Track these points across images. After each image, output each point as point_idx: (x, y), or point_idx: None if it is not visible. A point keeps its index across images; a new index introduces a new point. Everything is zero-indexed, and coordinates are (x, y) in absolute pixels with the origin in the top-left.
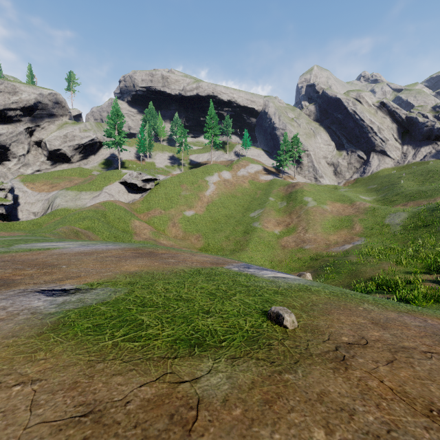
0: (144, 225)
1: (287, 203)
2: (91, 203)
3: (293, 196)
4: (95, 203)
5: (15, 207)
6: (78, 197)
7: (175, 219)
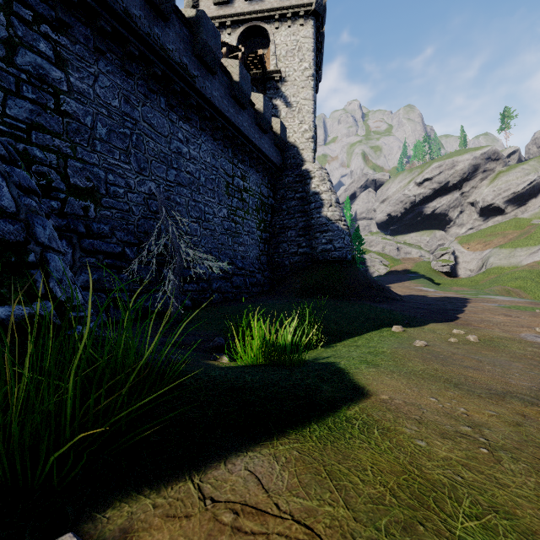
0: None
1: None
2: (526, 260)
3: None
4: (531, 260)
5: (455, 265)
6: (511, 255)
7: None
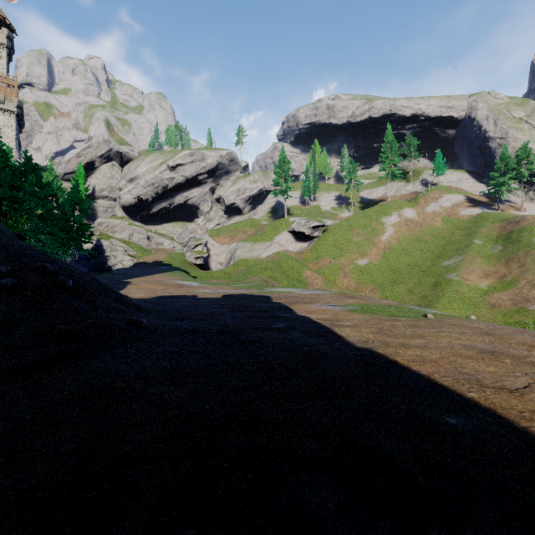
0: (315, 275)
1: (504, 246)
2: (264, 253)
3: (515, 237)
4: (267, 253)
5: (207, 258)
6: (253, 248)
7: (346, 269)
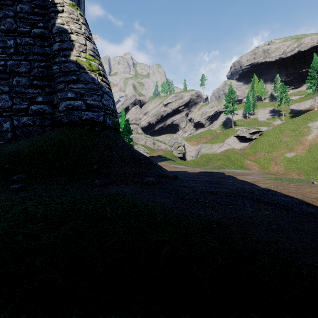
0: (253, 163)
1: None
2: (218, 150)
3: None
4: (220, 150)
5: (184, 153)
6: (211, 147)
7: (277, 159)
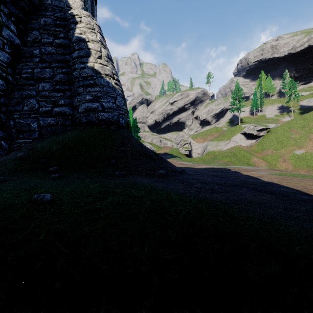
0: (260, 160)
1: None
2: (224, 147)
3: None
4: (227, 147)
5: (190, 151)
6: (217, 144)
7: (285, 157)
